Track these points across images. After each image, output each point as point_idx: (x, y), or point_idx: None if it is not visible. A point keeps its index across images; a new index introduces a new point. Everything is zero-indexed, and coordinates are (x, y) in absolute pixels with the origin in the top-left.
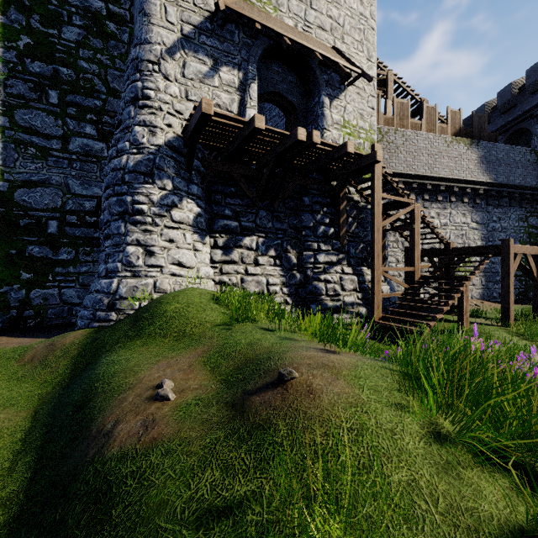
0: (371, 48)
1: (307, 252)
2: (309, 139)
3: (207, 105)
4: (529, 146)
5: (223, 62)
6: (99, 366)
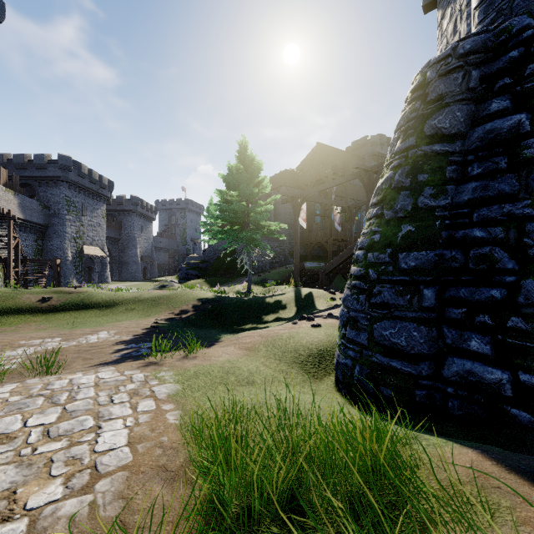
0: None
1: None
2: (2, 211)
3: None
4: (32, 195)
5: None
6: None
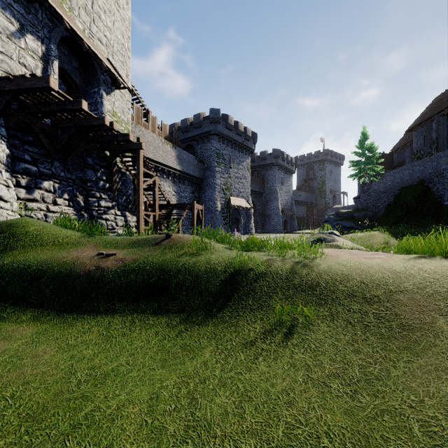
0: (128, 70)
1: (92, 198)
2: (111, 125)
3: (53, 82)
4: (194, 155)
5: (28, 30)
6: (2, 266)
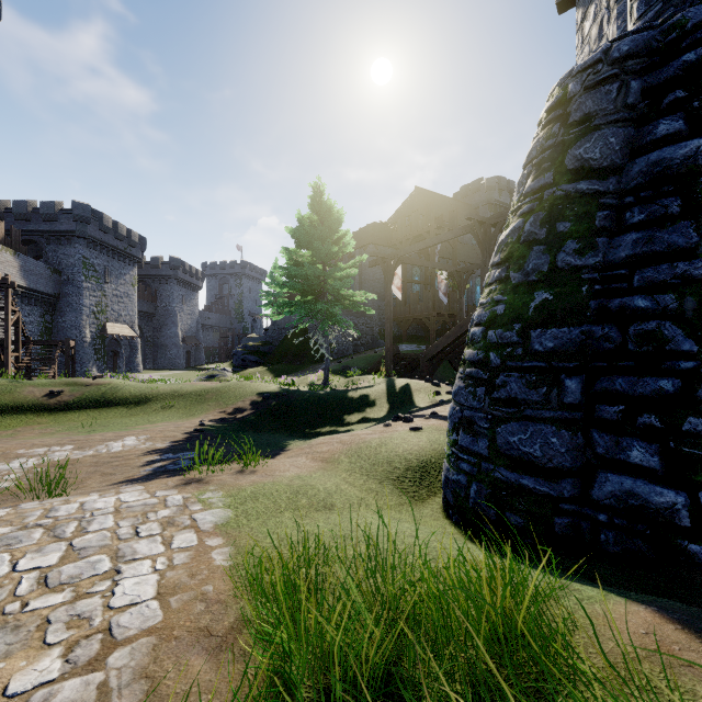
0: None
1: None
2: None
3: None
4: (38, 255)
5: None
6: None
